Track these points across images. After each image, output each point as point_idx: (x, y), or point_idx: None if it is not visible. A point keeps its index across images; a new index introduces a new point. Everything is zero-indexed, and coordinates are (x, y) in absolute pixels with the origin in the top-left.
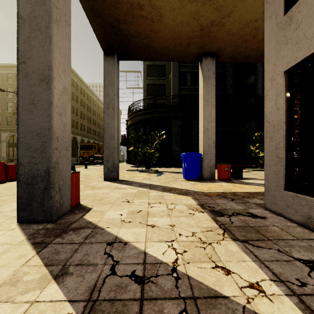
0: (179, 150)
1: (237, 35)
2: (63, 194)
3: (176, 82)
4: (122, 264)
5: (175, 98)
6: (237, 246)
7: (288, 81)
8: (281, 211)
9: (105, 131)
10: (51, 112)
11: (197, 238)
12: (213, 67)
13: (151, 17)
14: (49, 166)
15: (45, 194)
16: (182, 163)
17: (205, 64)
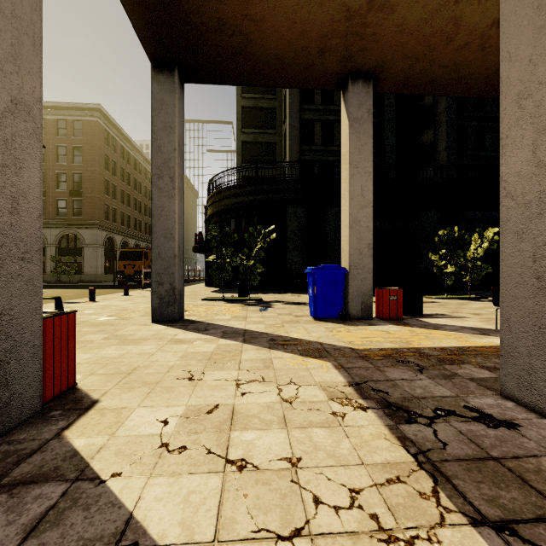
0: (301, 261)
1: (417, 33)
2: (10, 373)
3: (295, 139)
4: None
5: (294, 166)
6: None
7: None
8: None
9: (154, 222)
10: None
11: (367, 516)
12: (368, 101)
13: None
14: None
15: None
16: (309, 287)
17: (353, 94)
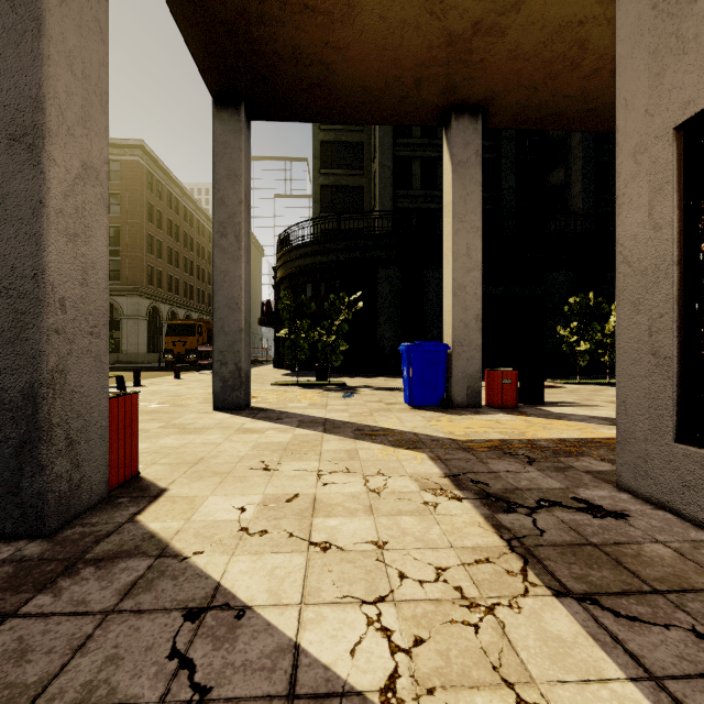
0: (395, 336)
1: (534, 59)
2: (81, 454)
3: (388, 181)
4: (220, 700)
5: (386, 217)
6: (571, 618)
7: (686, 154)
8: (667, 496)
9: (216, 290)
10: (40, 228)
11: (451, 587)
12: (475, 140)
13: (327, 8)
14: (36, 380)
15: (25, 457)
16: (403, 368)
17: (457, 132)
